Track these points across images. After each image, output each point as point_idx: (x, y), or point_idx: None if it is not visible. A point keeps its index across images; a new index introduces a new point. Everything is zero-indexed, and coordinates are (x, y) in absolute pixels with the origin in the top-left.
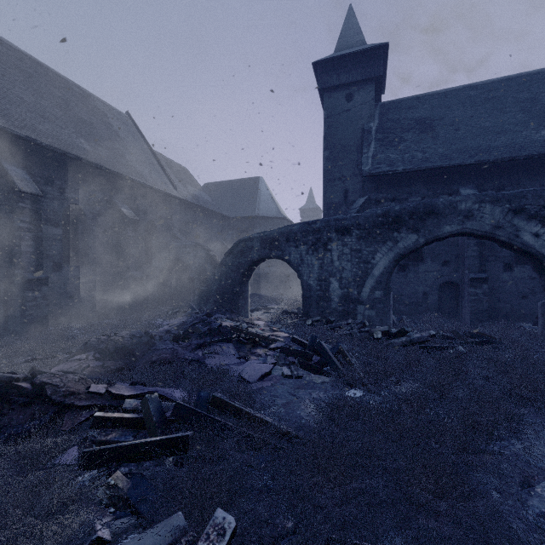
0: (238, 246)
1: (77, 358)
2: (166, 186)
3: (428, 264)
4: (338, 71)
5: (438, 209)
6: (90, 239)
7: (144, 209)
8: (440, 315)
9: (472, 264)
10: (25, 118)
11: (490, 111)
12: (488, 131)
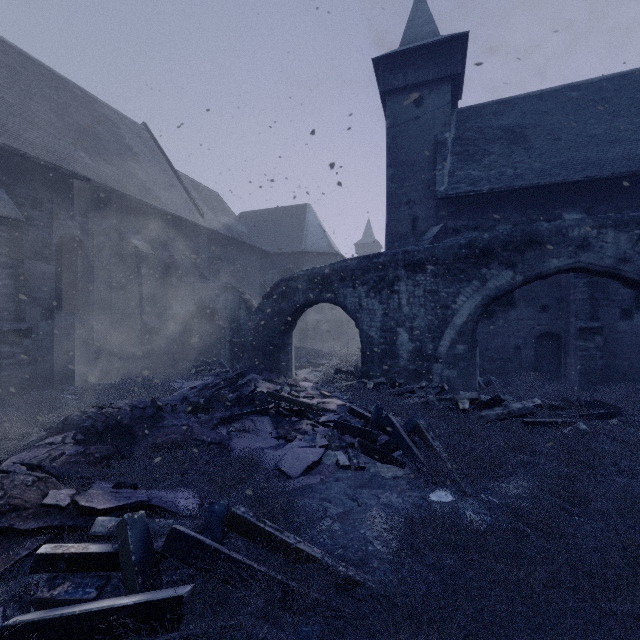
0: (278, 287)
1: (49, 442)
2: (191, 213)
3: (521, 310)
4: (405, 68)
5: (541, 238)
6: (92, 278)
7: (162, 241)
8: (537, 375)
9: (580, 310)
10: (5, 123)
11: (600, 116)
12: (598, 140)
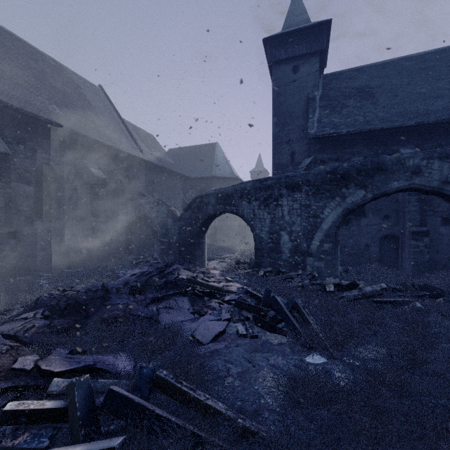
0: (195, 202)
1: (24, 317)
2: (133, 149)
3: (370, 218)
4: (285, 46)
5: (385, 166)
6: (61, 196)
7: (112, 169)
8: (381, 265)
9: (413, 218)
10: None
11: (426, 79)
12: (425, 96)
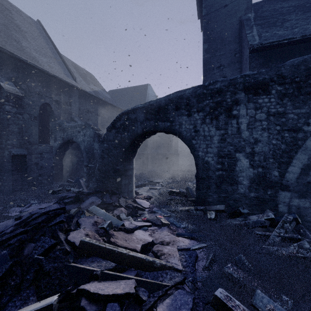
0: (120, 119)
1: None
2: (65, 76)
3: None
4: None
5: None
6: None
7: (38, 91)
8: None
9: None
10: None
11: None
12: None
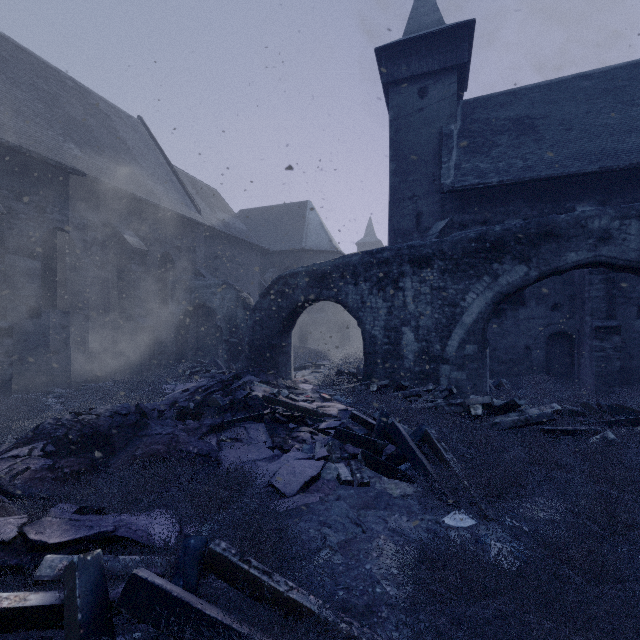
0: (277, 284)
1: (13, 455)
2: (187, 208)
3: (532, 308)
4: (408, 58)
5: (558, 230)
6: (82, 275)
7: (157, 237)
8: (549, 377)
9: (596, 308)
10: None
11: (613, 105)
12: (612, 130)
